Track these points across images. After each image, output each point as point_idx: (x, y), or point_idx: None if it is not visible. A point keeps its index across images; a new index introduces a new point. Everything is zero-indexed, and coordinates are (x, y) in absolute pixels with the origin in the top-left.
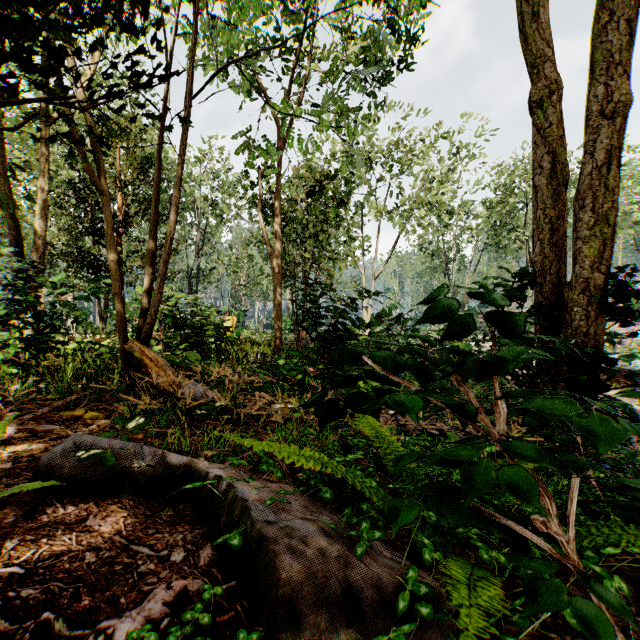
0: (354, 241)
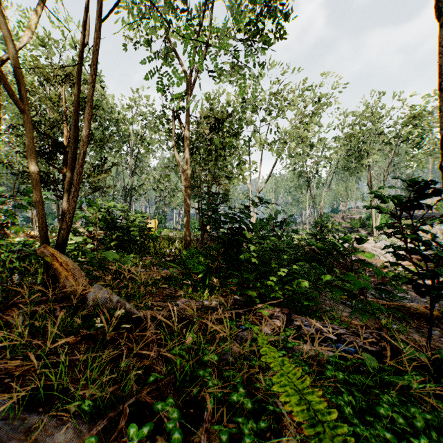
0: (244, 164)
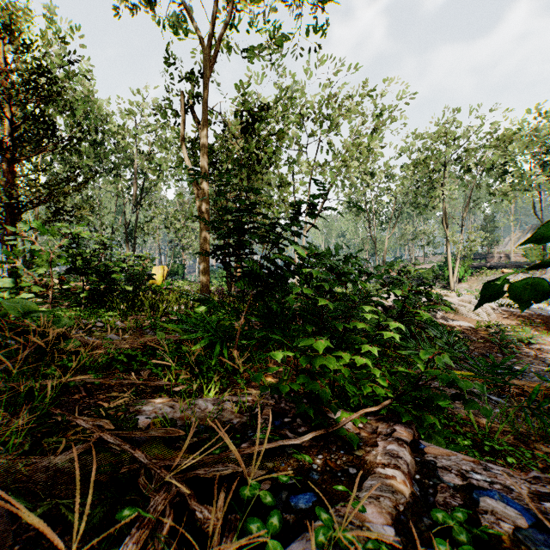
0: (289, 186)
